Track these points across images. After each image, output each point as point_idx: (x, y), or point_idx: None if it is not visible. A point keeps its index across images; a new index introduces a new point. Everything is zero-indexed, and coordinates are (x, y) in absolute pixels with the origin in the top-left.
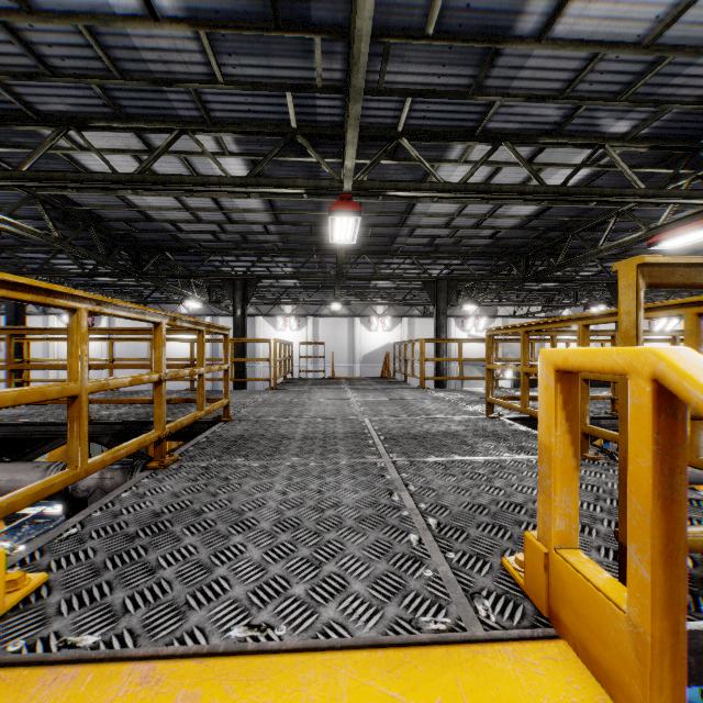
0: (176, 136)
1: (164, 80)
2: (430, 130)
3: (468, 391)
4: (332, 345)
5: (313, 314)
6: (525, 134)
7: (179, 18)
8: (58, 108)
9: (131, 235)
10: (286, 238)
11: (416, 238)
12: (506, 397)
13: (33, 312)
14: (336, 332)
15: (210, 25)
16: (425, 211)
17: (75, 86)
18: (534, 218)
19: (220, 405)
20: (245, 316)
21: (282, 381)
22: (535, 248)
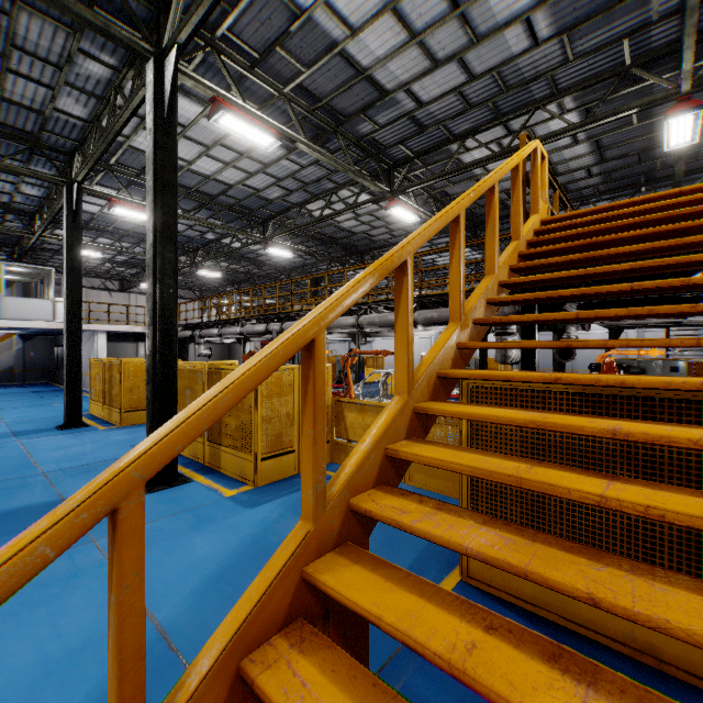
0: (532, 114)
1: (531, 80)
2: None
3: None
4: None
5: None
6: None
7: (551, 36)
8: (464, 128)
9: (473, 213)
10: (608, 177)
11: None
12: None
13: None
14: None
15: (571, 30)
16: None
17: (478, 110)
18: None
19: None
20: None
21: None
22: None
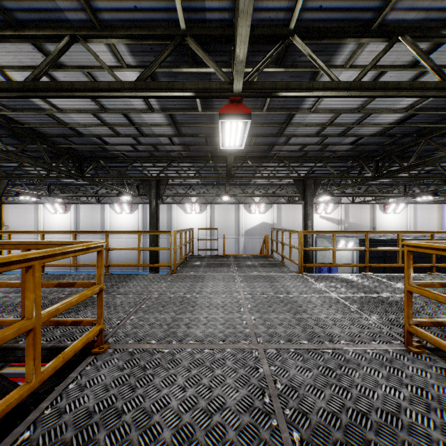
0: (67, 43)
1: None
2: (323, 26)
3: (345, 280)
4: (223, 223)
5: (211, 202)
6: (425, 27)
7: None
8: None
9: (71, 148)
10: (187, 148)
11: (290, 146)
12: (428, 321)
13: (27, 202)
14: (226, 214)
15: None
16: (301, 121)
17: None
18: (396, 125)
19: (82, 344)
20: (158, 208)
21: (183, 261)
22: (385, 152)
